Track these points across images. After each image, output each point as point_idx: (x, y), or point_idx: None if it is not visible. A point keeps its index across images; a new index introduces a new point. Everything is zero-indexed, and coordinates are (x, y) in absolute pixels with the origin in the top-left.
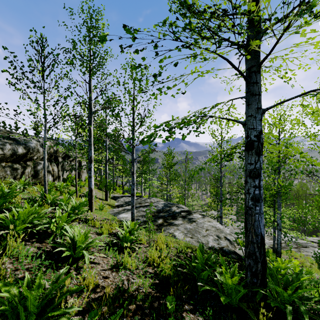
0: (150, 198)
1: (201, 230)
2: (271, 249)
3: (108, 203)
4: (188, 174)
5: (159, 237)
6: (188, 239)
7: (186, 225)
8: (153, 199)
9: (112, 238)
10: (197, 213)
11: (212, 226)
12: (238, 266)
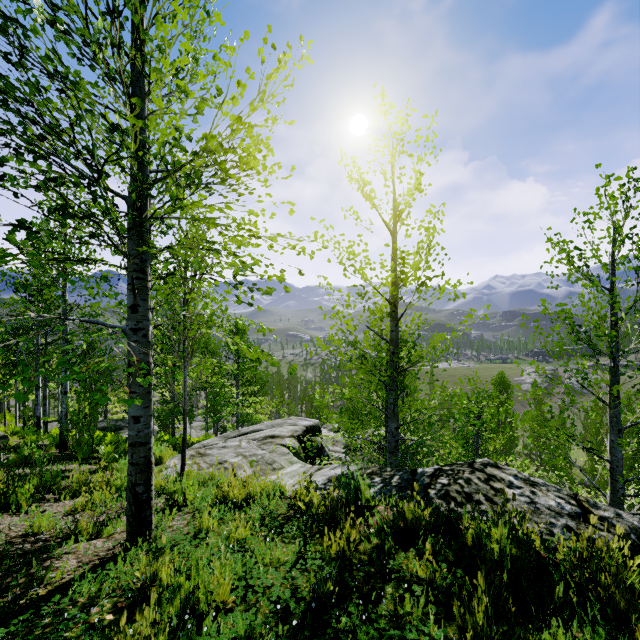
0: None
1: None
2: None
3: None
4: None
5: None
6: None
7: None
8: None
9: None
10: None
11: None
12: None
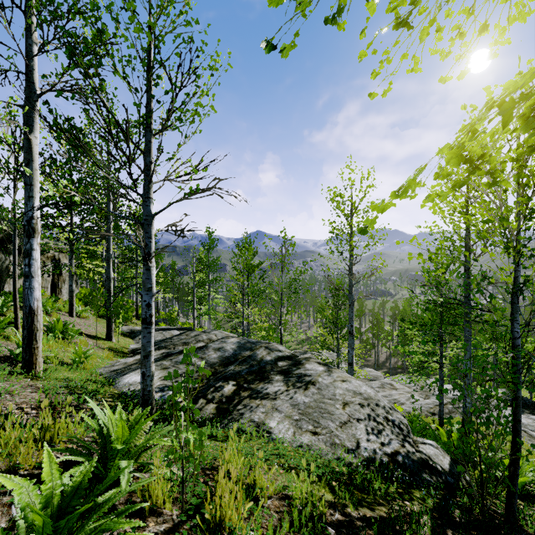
0: (208, 332)
1: (333, 407)
2: (435, 418)
3: (110, 347)
4: (286, 280)
5: (225, 444)
6: (307, 440)
7: (295, 396)
8: (214, 334)
9: (3, 515)
10: (312, 360)
11: (353, 393)
12: (472, 530)
